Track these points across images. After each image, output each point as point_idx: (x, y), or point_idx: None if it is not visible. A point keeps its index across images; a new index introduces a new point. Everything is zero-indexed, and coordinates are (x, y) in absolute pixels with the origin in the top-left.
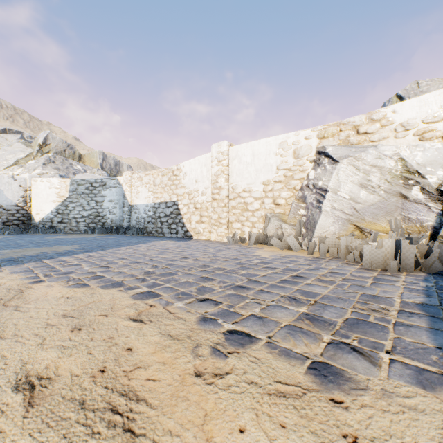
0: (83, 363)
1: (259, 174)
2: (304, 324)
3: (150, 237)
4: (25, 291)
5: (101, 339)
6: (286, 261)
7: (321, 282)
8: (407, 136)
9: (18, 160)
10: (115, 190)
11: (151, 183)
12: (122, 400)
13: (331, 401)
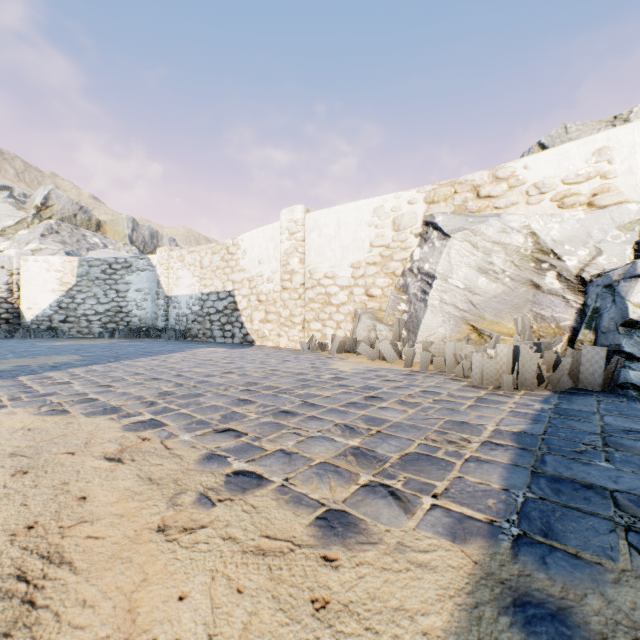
0: (8, 517)
1: (346, 253)
2: (344, 461)
3: (194, 343)
4: None
5: (50, 485)
6: (371, 376)
7: (402, 404)
8: (542, 201)
9: (4, 230)
10: (145, 274)
11: (197, 265)
12: (40, 564)
13: (322, 559)
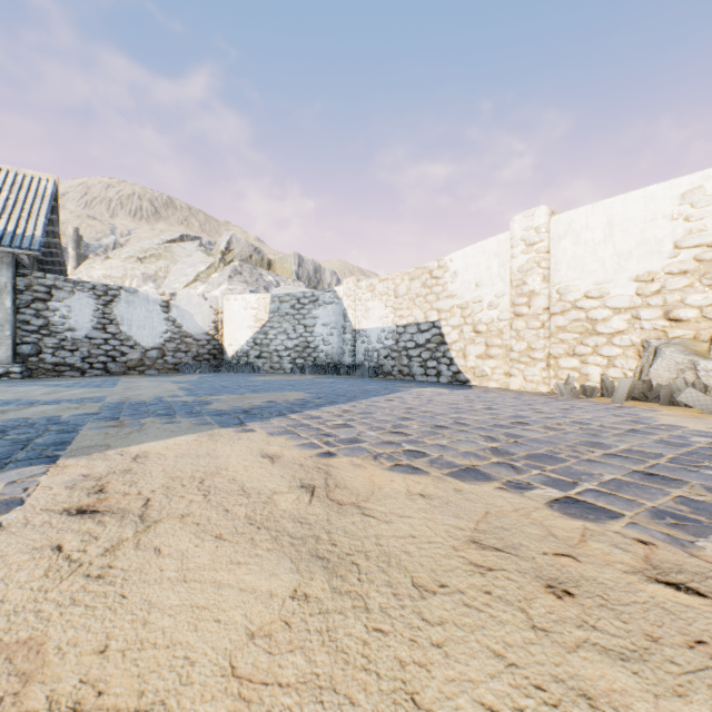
0: None
1: (624, 262)
2: None
3: (395, 381)
4: (329, 471)
5: (677, 642)
6: None
7: None
8: None
9: (198, 275)
10: (331, 307)
11: (390, 294)
12: None
13: None
